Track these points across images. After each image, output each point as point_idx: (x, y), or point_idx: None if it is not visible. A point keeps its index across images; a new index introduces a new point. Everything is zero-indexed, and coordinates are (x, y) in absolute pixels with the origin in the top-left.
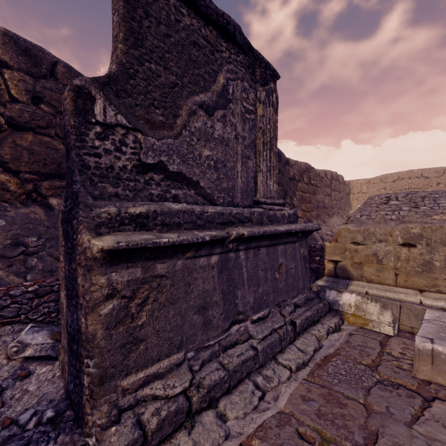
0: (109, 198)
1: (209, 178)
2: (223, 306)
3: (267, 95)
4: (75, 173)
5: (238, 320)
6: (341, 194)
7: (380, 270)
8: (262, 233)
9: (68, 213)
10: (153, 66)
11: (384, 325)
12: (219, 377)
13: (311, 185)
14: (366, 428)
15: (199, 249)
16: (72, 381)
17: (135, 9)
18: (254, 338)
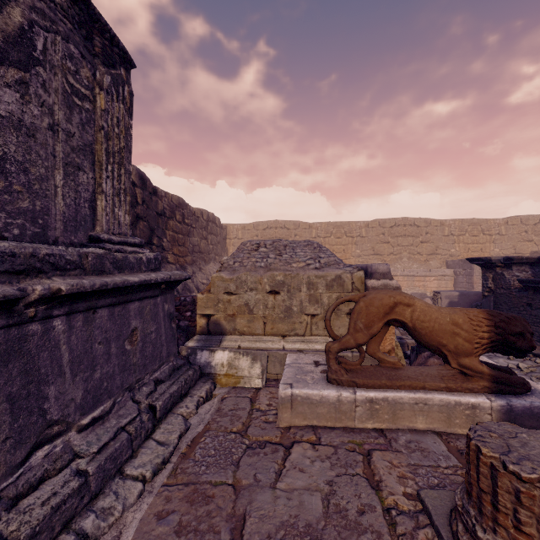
0: None
1: None
2: (10, 425)
3: (115, 84)
4: None
5: (50, 436)
6: (218, 238)
7: (251, 321)
8: (99, 287)
9: None
10: None
11: (254, 378)
12: None
13: (185, 225)
14: (234, 515)
15: None
16: None
17: None
18: (83, 455)
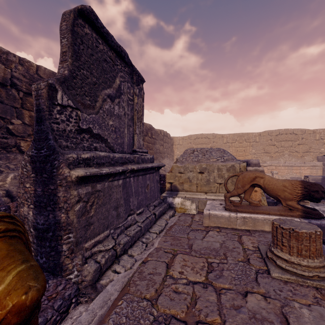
0: (63, 148)
1: (112, 137)
2: (124, 207)
3: (139, 91)
4: (49, 134)
5: (131, 214)
6: (169, 145)
7: (190, 185)
8: (142, 168)
9: (45, 157)
10: (85, 72)
11: (192, 210)
12: (127, 239)
13: (152, 139)
14: (188, 244)
15: (115, 176)
16: (44, 256)
17: (76, 38)
18: (139, 222)
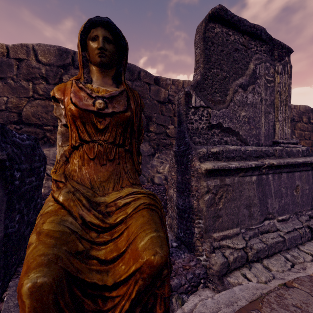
0: (196, 144)
1: (244, 129)
2: (259, 207)
3: (283, 67)
4: (185, 133)
5: (268, 217)
6: None
7: None
8: (286, 163)
9: (182, 152)
10: (215, 70)
11: None
12: (262, 246)
13: (310, 124)
14: None
15: (246, 171)
16: (183, 232)
17: (207, 43)
18: (281, 231)
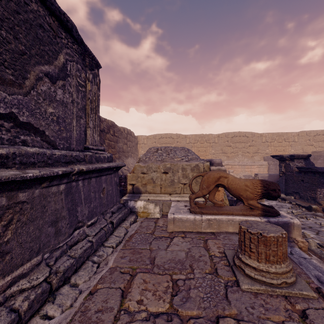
0: None
1: (52, 129)
2: (68, 219)
3: (94, 77)
4: None
5: (78, 226)
6: (133, 144)
7: (154, 186)
8: (94, 169)
9: None
10: (4, 33)
11: (156, 213)
12: (70, 263)
13: (115, 136)
14: (151, 257)
15: (52, 180)
16: None
17: None
18: (90, 235)
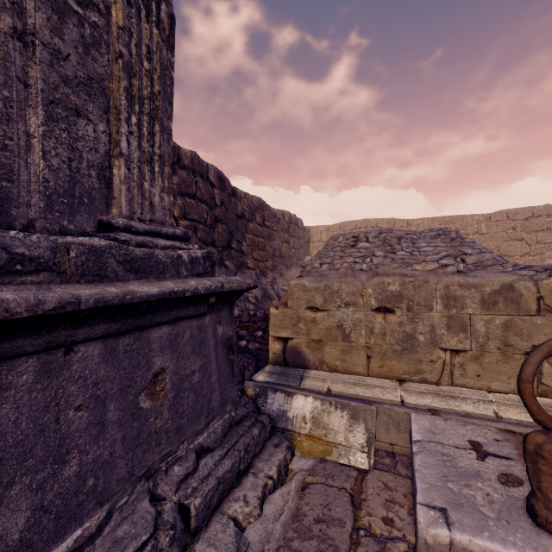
0: None
1: None
2: None
3: None
4: None
5: None
6: (301, 242)
7: (347, 351)
8: (54, 308)
9: None
10: None
11: (355, 450)
12: None
13: (265, 227)
14: None
15: None
16: None
17: None
18: None
